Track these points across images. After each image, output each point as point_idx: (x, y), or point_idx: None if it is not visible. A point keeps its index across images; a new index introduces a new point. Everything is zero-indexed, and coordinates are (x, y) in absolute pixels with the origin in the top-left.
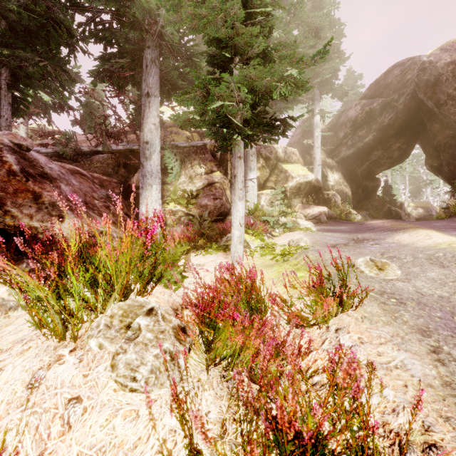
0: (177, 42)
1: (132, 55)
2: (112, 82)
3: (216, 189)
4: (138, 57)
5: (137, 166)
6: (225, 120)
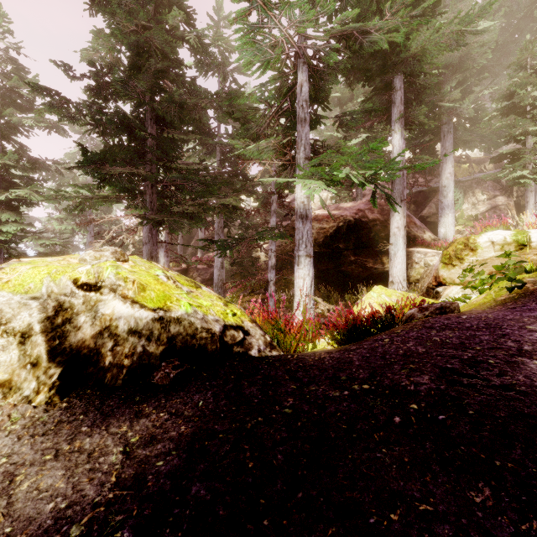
0: (471, 116)
1: (432, 132)
2: (411, 149)
3: (500, 210)
4: (435, 130)
5: (422, 202)
6: (521, 175)
